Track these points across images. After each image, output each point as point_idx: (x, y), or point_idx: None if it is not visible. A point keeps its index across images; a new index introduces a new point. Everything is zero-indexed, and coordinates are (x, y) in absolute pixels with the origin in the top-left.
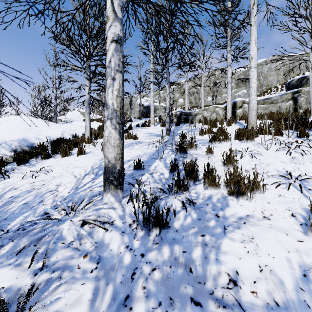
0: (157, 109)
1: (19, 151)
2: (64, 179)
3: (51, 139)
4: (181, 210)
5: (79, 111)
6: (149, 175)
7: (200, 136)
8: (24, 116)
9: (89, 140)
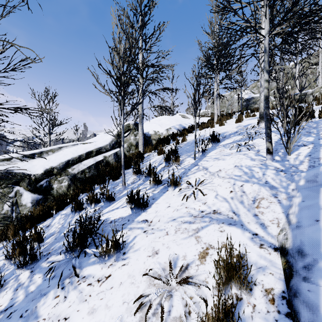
0: (258, 101)
1: (183, 128)
2: (227, 129)
3: (191, 124)
4: (304, 123)
5: (180, 115)
6: (278, 122)
7: (316, 106)
8: (166, 116)
9: (218, 121)
